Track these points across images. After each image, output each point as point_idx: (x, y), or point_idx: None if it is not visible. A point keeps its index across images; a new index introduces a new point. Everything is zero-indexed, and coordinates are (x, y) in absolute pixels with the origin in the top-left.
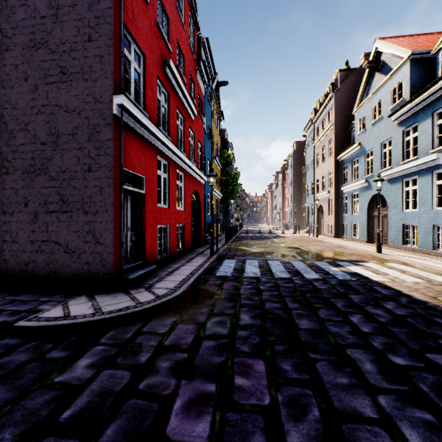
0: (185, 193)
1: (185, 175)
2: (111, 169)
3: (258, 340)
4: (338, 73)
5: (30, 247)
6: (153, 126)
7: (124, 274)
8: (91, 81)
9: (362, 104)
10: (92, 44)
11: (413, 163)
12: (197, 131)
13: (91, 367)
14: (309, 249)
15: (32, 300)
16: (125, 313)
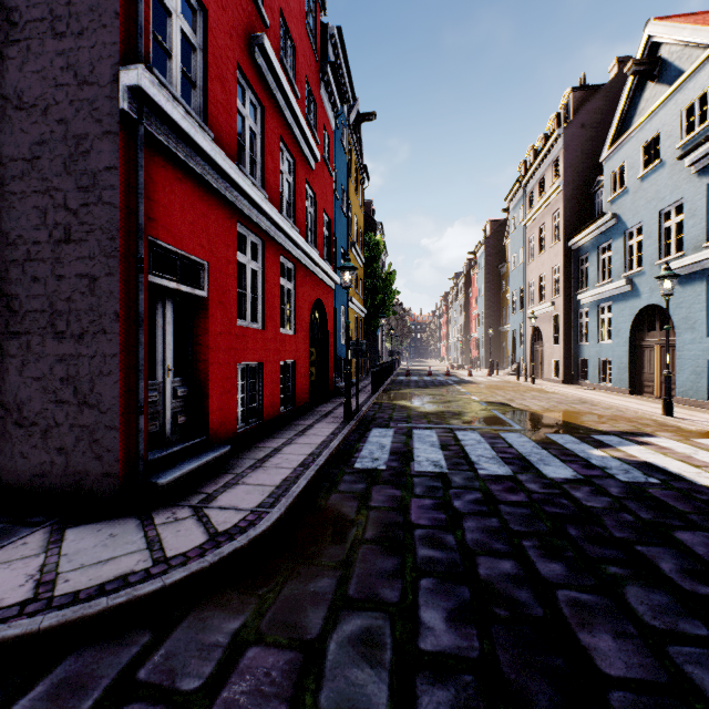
0: (297, 301)
1: (297, 268)
2: (114, 236)
3: None
4: (569, 94)
5: None
6: (224, 157)
7: (152, 472)
8: (70, 36)
9: (619, 143)
10: None
11: None
12: (320, 191)
13: None
14: (526, 407)
15: None
16: (105, 607)
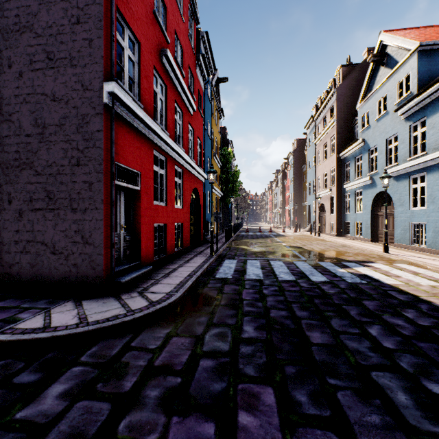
0: (184, 190)
1: (184, 171)
2: (101, 163)
3: (265, 358)
4: (340, 69)
5: (14, 248)
6: (149, 118)
7: (116, 277)
8: (79, 67)
9: (366, 99)
10: (81, 27)
11: (421, 159)
12: (196, 127)
13: (63, 397)
14: (311, 249)
15: (12, 307)
16: (112, 324)
